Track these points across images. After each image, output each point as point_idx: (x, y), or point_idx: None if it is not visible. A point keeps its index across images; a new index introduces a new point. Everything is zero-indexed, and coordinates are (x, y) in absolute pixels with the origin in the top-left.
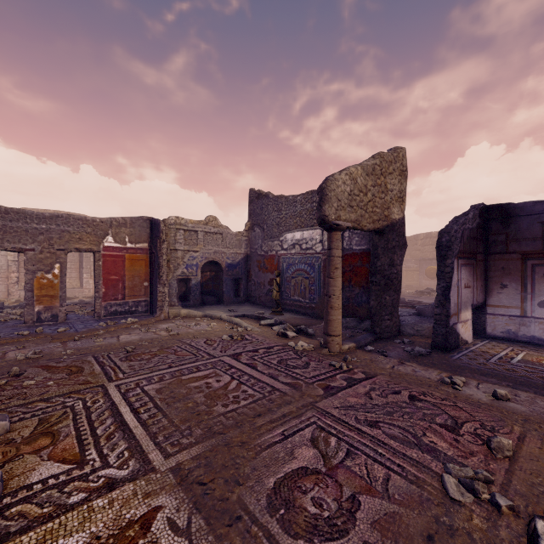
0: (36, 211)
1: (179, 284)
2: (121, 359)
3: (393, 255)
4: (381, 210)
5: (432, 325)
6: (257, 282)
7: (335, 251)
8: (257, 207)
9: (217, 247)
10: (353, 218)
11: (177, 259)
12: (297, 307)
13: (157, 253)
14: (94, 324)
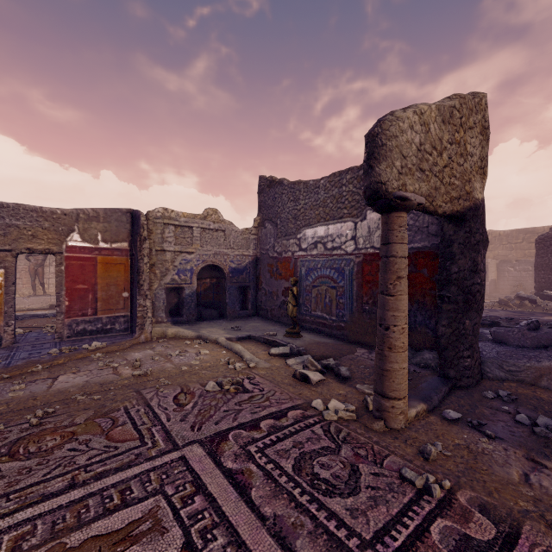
0: None
1: (169, 294)
2: (0, 449)
3: (476, 255)
4: (461, 182)
5: (533, 363)
6: (268, 291)
7: (397, 246)
8: (268, 198)
9: (218, 248)
10: (423, 191)
11: (165, 263)
12: (319, 325)
13: (137, 255)
14: (45, 350)
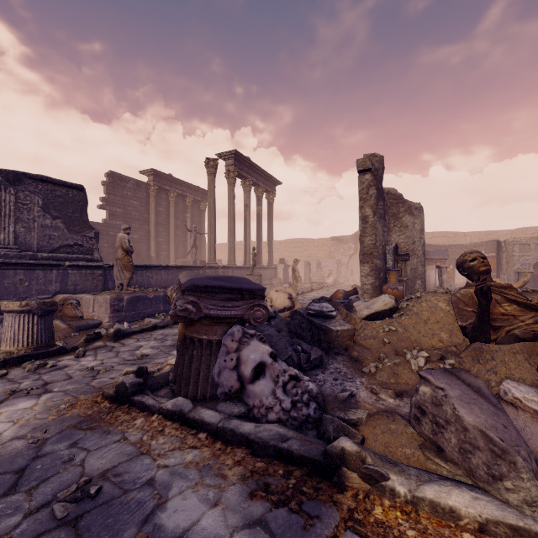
0: (428, 234)
1: (516, 274)
2: None
3: None
4: None
5: None
6: None
7: None
8: None
9: None
10: None
11: (513, 261)
12: None
13: (500, 258)
14: None
